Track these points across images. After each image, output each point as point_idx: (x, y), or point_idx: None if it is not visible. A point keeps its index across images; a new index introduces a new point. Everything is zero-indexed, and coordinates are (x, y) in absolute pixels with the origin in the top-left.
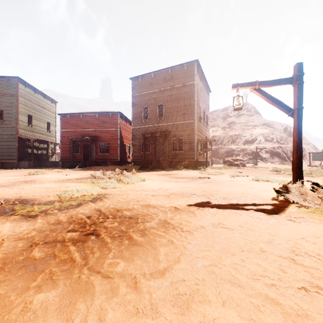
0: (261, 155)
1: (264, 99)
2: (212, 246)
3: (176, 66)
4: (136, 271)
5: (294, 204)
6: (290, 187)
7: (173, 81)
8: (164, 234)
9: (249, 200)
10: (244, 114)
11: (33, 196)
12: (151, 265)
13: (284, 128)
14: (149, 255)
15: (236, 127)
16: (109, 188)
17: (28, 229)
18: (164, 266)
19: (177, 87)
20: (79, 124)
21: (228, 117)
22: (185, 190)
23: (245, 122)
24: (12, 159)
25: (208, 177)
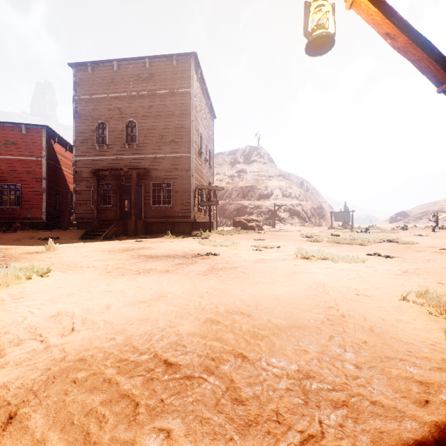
0: (279, 214)
1: (384, 34)
2: None
3: (159, 58)
4: None
5: None
6: None
7: (154, 83)
8: None
9: (412, 392)
10: (256, 160)
11: None
12: None
13: (301, 183)
14: None
15: (247, 176)
16: None
17: None
18: None
19: (161, 93)
20: None
21: (237, 163)
22: (148, 317)
23: (258, 172)
24: None
25: (216, 254)
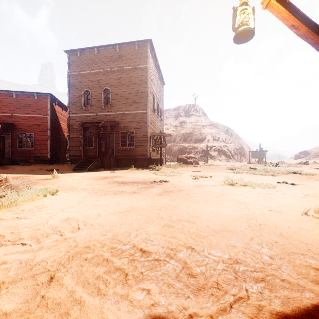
0: (210, 153)
1: (290, 25)
2: None
3: (125, 44)
4: None
5: None
6: None
7: (122, 61)
8: None
9: (310, 275)
10: (193, 114)
11: None
12: None
13: (226, 130)
14: None
15: (187, 126)
16: None
17: None
18: None
19: (127, 69)
20: None
21: (180, 116)
22: (126, 222)
23: (195, 122)
24: None
25: (166, 181)
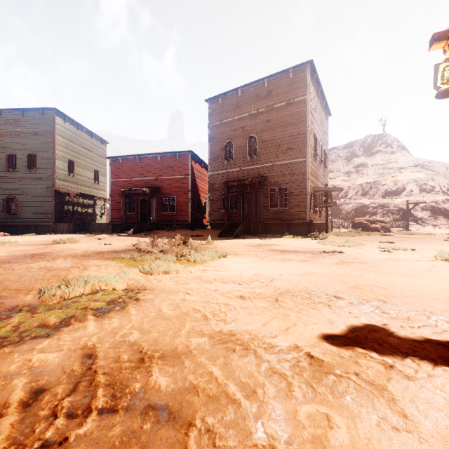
0: (415, 213)
1: None
2: None
3: (276, 75)
4: None
5: None
6: None
7: (271, 98)
8: None
9: None
10: (380, 151)
11: (2, 290)
12: None
13: None
14: None
15: (368, 171)
16: (156, 273)
17: None
18: None
19: (278, 107)
20: (135, 171)
21: (355, 156)
22: (310, 281)
23: (383, 164)
24: (47, 220)
25: (341, 252)
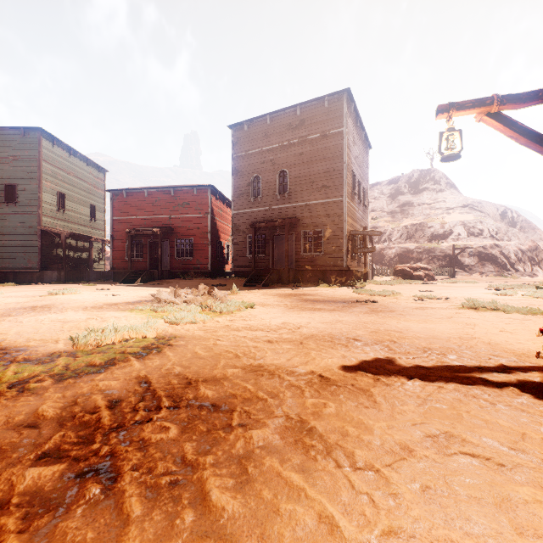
0: (462, 260)
1: (508, 136)
2: None
3: (310, 102)
4: None
5: None
6: None
7: (304, 129)
8: (305, 486)
9: (485, 357)
10: (427, 188)
11: (26, 341)
12: None
13: (502, 213)
14: None
15: (414, 211)
16: (182, 323)
17: None
18: None
19: (312, 138)
20: (143, 207)
21: (400, 194)
22: (336, 328)
23: (430, 203)
24: (31, 267)
25: (374, 301)
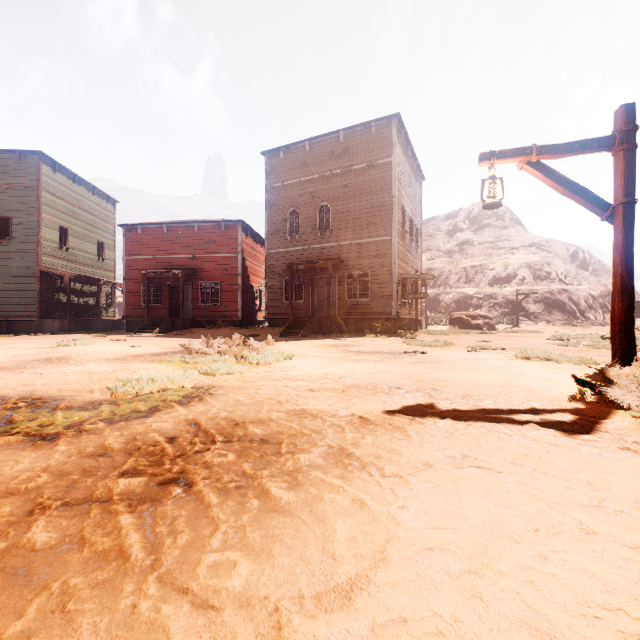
0: (526, 306)
1: (548, 185)
2: (460, 515)
3: (355, 128)
4: (278, 588)
5: (623, 410)
6: (617, 375)
7: (349, 158)
8: (343, 485)
9: (519, 401)
10: (489, 225)
11: (59, 391)
12: (315, 569)
13: (572, 254)
14: (309, 541)
15: (474, 251)
16: (218, 374)
17: (32, 469)
18: (348, 573)
19: (357, 169)
20: (162, 245)
21: (459, 231)
22: (379, 378)
23: (493, 242)
24: (28, 314)
25: (423, 352)
